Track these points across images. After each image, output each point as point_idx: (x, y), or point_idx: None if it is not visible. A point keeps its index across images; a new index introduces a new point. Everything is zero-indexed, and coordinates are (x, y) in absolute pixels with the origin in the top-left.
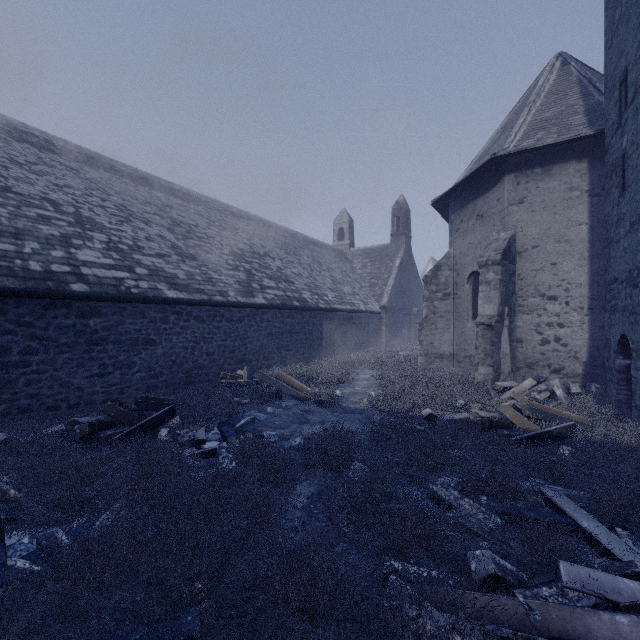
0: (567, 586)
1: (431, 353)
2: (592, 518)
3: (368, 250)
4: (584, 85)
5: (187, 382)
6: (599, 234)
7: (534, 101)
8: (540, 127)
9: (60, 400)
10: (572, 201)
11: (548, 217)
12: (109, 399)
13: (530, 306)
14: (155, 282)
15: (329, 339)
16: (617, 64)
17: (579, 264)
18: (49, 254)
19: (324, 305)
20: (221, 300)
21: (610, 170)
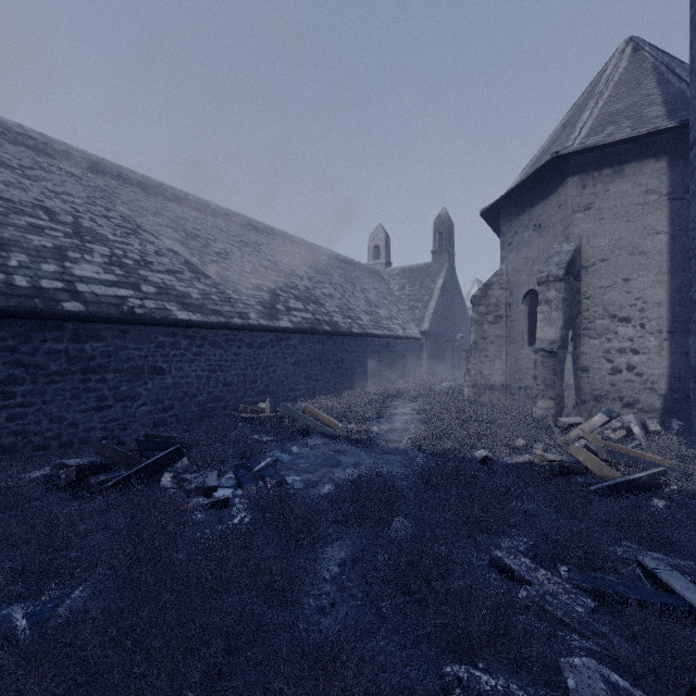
0: None
1: (480, 384)
2: None
3: (407, 269)
4: (661, 72)
5: (201, 417)
6: (681, 244)
7: (601, 92)
8: (609, 121)
9: (50, 438)
10: (648, 206)
11: (619, 225)
12: (109, 436)
13: (598, 329)
14: (164, 301)
15: (363, 368)
16: None
17: (657, 280)
18: (39, 268)
19: (358, 330)
20: (240, 323)
21: None
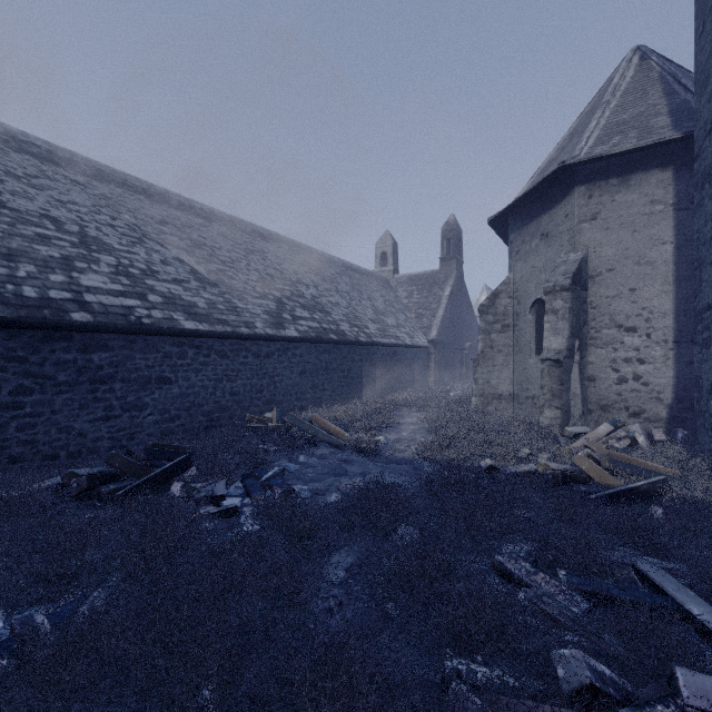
0: (689, 704)
1: (488, 393)
2: (702, 601)
3: (414, 277)
4: (667, 82)
5: (207, 426)
6: (686, 254)
7: (608, 101)
8: (616, 131)
9: (59, 448)
10: (654, 216)
11: (626, 235)
12: (116, 446)
13: (604, 339)
14: (171, 311)
15: (370, 377)
16: (711, 52)
17: (663, 290)
18: (47, 278)
19: (365, 338)
20: (247, 332)
21: (702, 178)
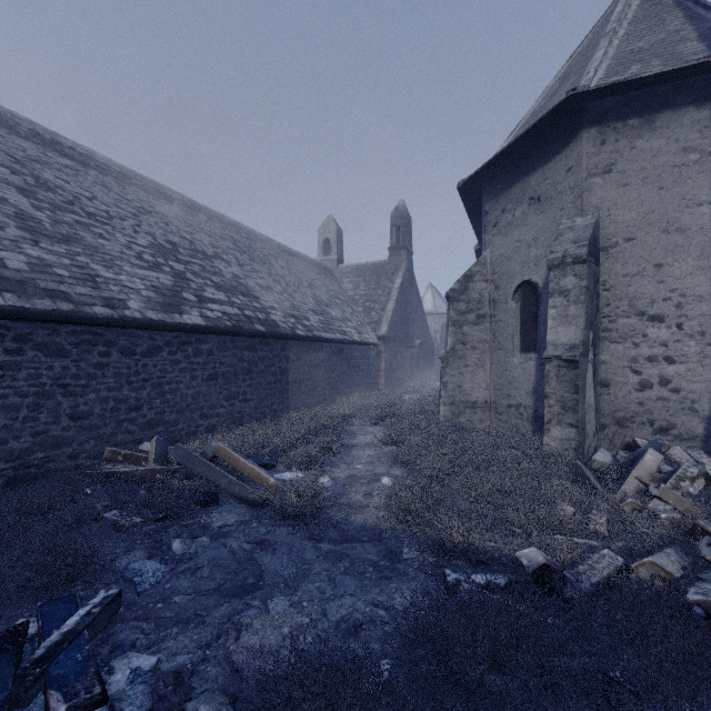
0: None
1: (459, 401)
2: None
3: (361, 267)
4: (688, 7)
5: (17, 478)
6: None
7: (614, 30)
8: (632, 60)
9: None
10: (687, 169)
11: (650, 193)
12: None
13: (622, 331)
14: None
15: (311, 381)
16: None
17: (698, 266)
18: None
19: (304, 332)
20: (105, 314)
21: None
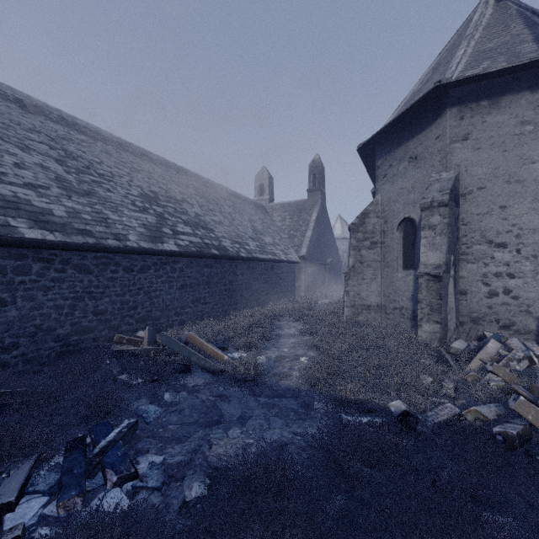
0: None
1: (358, 304)
2: None
3: (286, 205)
4: (527, 16)
5: (62, 352)
6: None
7: (472, 34)
8: (484, 57)
9: None
10: (524, 136)
11: (496, 155)
12: None
13: (475, 254)
14: (8, 217)
15: (251, 289)
16: None
17: (532, 207)
18: None
19: (245, 254)
20: (115, 245)
21: None
